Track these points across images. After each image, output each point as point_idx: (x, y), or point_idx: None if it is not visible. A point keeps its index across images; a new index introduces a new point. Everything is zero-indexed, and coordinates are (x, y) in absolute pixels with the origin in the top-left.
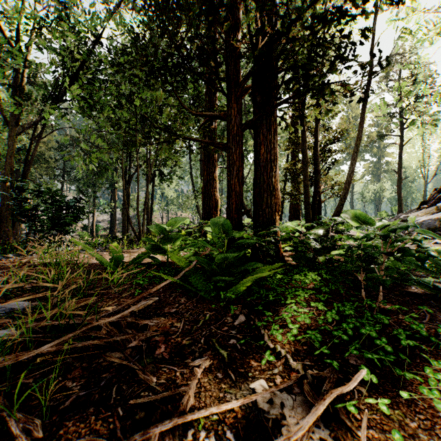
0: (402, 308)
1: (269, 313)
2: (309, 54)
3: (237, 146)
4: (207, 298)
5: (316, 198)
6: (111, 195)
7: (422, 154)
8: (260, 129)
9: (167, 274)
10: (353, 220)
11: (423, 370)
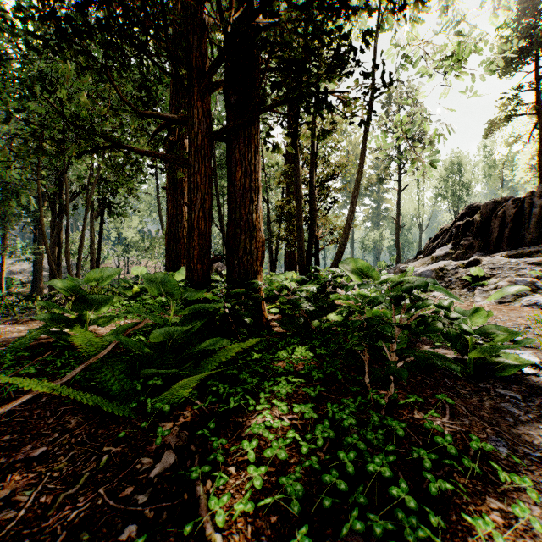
0: (417, 399)
1: (221, 442)
2: (302, 57)
3: (202, 164)
4: (119, 413)
5: (312, 243)
6: (35, 234)
7: (417, 201)
8: (236, 144)
9: (70, 365)
10: (354, 272)
11: (466, 541)
